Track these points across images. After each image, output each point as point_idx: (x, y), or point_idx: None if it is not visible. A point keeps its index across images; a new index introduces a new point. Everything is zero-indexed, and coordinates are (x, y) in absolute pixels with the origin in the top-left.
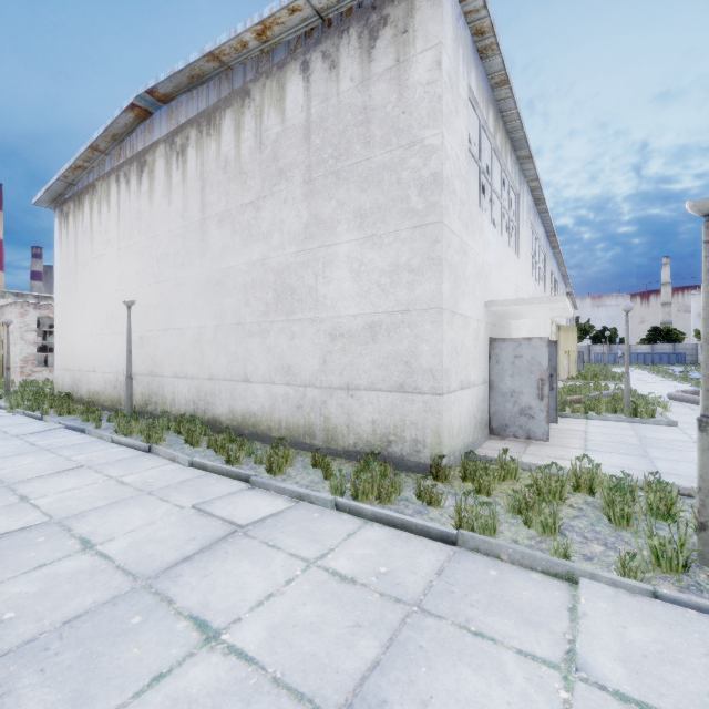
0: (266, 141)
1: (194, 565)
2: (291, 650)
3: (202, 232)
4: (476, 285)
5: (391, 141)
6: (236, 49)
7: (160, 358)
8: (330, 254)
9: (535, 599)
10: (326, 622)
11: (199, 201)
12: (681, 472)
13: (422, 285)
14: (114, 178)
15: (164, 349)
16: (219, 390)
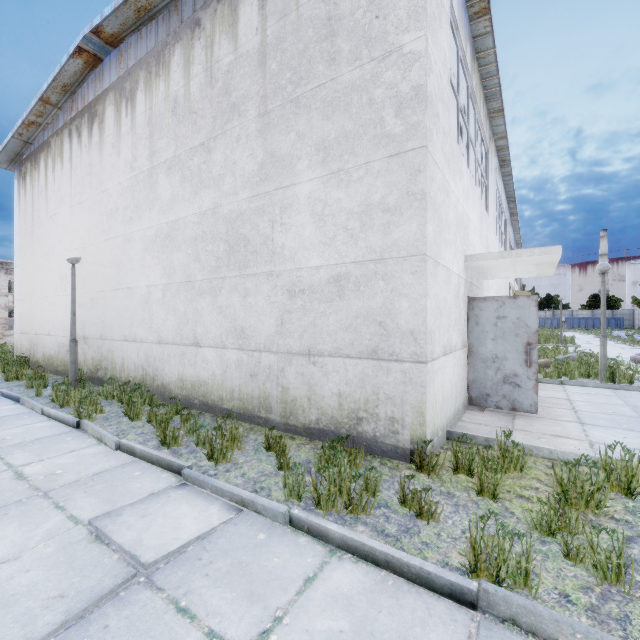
0: (217, 73)
1: None
2: None
3: (150, 182)
4: (457, 235)
5: (361, 54)
6: None
7: (109, 320)
8: (288, 196)
9: None
10: None
11: (148, 148)
12: None
13: (400, 226)
14: (67, 133)
15: (113, 311)
16: (168, 355)
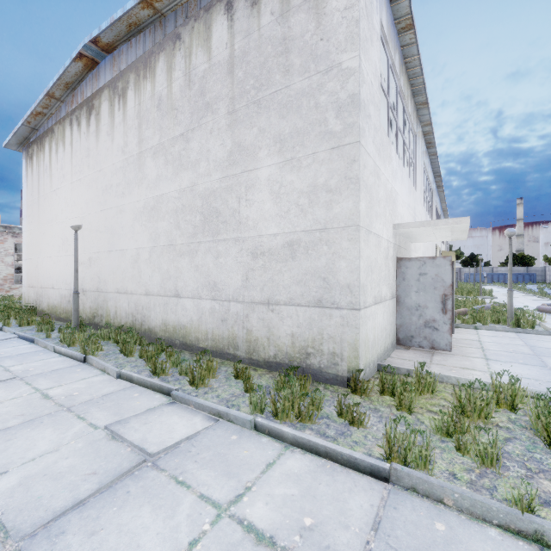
0: (194, 78)
1: (84, 514)
2: None
3: (139, 164)
4: (386, 208)
5: (309, 67)
6: None
7: (104, 276)
8: (252, 178)
9: None
10: None
11: (137, 136)
12: None
13: (340, 203)
14: (68, 122)
15: (108, 268)
16: (154, 304)
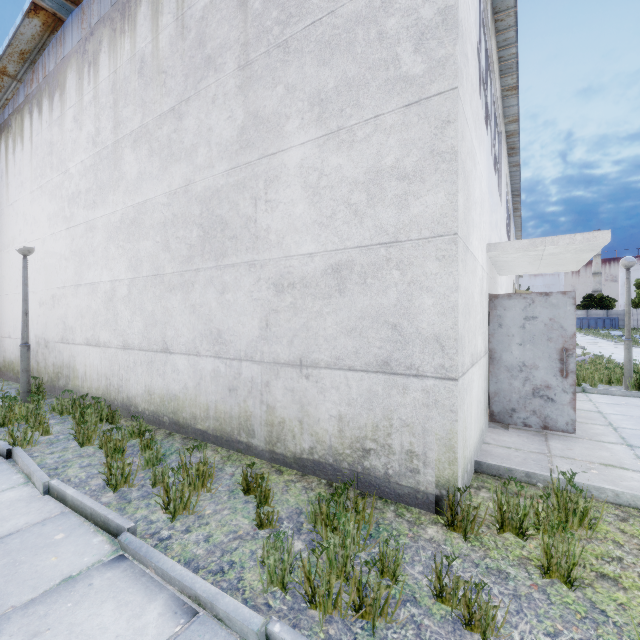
0: (189, 21)
1: None
2: None
3: (115, 158)
4: (481, 218)
5: None
6: None
7: (71, 321)
8: (275, 166)
9: None
10: None
11: (112, 119)
12: None
13: (422, 197)
14: (27, 109)
15: (75, 310)
16: (134, 362)
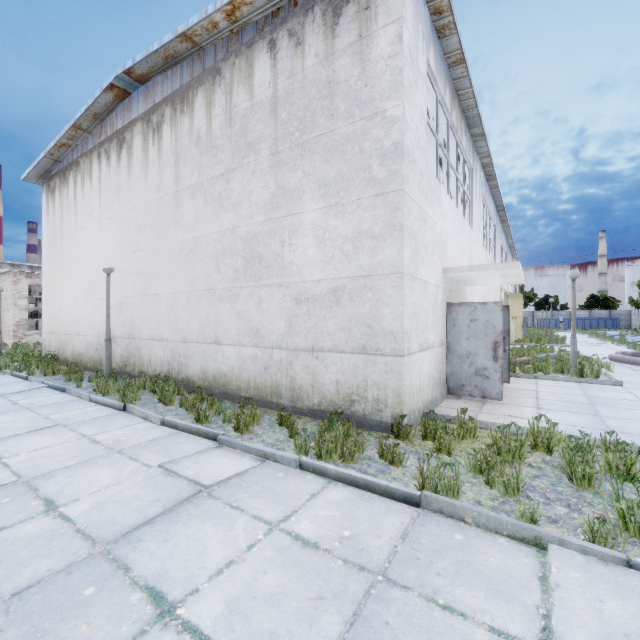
0: (235, 116)
1: (155, 528)
2: (250, 628)
3: (176, 203)
4: (435, 252)
5: (354, 113)
6: (207, 29)
7: (137, 322)
8: (296, 222)
9: (504, 567)
10: (287, 593)
11: (174, 174)
12: (633, 430)
13: (384, 250)
14: (96, 155)
15: (141, 313)
16: (192, 352)
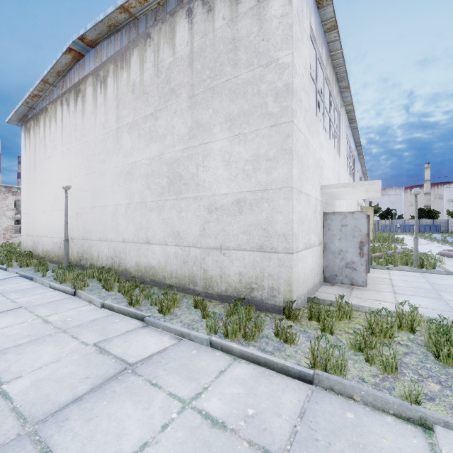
0: (161, 69)
1: (82, 406)
2: None
3: (117, 137)
4: (315, 173)
5: (253, 62)
6: (140, 2)
7: (89, 227)
8: (208, 149)
9: (396, 450)
10: None
11: (116, 115)
12: None
13: (277, 170)
14: (59, 103)
15: (92, 221)
16: (129, 249)
